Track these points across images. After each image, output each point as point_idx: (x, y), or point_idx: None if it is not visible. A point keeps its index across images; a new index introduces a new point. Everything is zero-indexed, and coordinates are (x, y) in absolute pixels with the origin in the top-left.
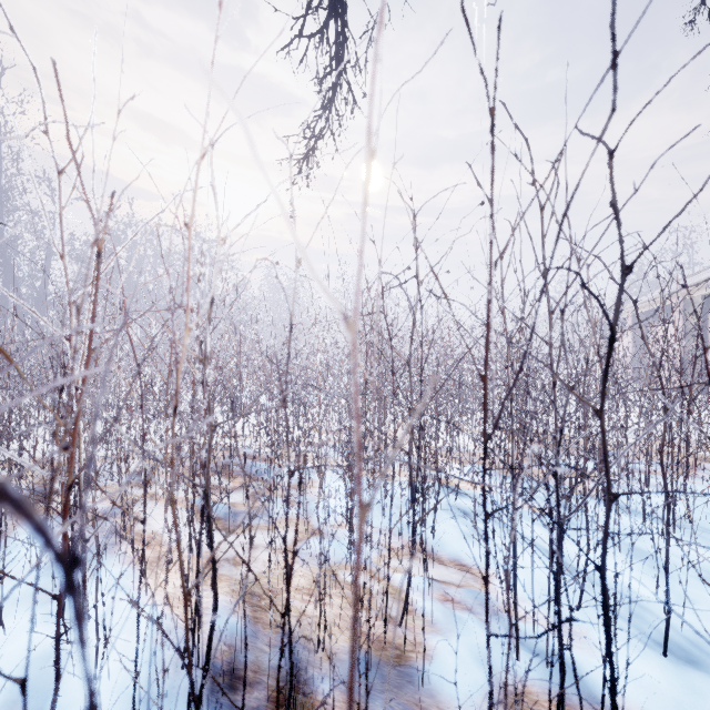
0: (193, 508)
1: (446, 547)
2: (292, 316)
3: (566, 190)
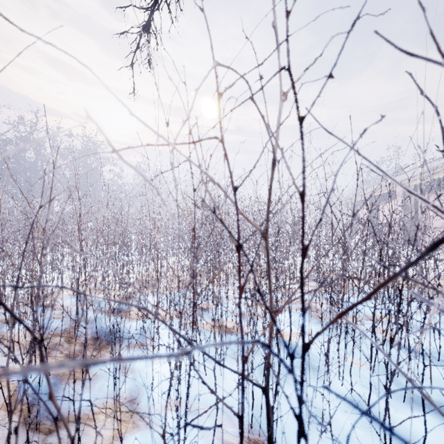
0: None
1: (290, 441)
2: None
3: None
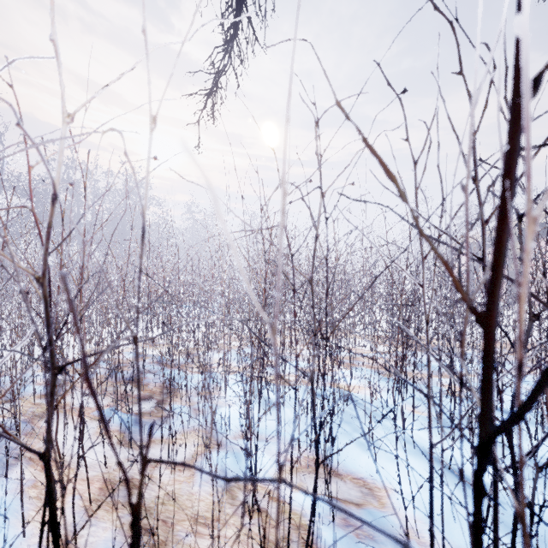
0: (82, 435)
1: (342, 459)
2: (145, 212)
3: (506, 74)
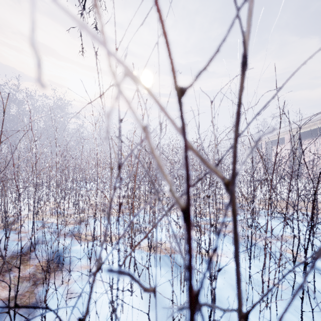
0: None
1: None
2: None
3: None
